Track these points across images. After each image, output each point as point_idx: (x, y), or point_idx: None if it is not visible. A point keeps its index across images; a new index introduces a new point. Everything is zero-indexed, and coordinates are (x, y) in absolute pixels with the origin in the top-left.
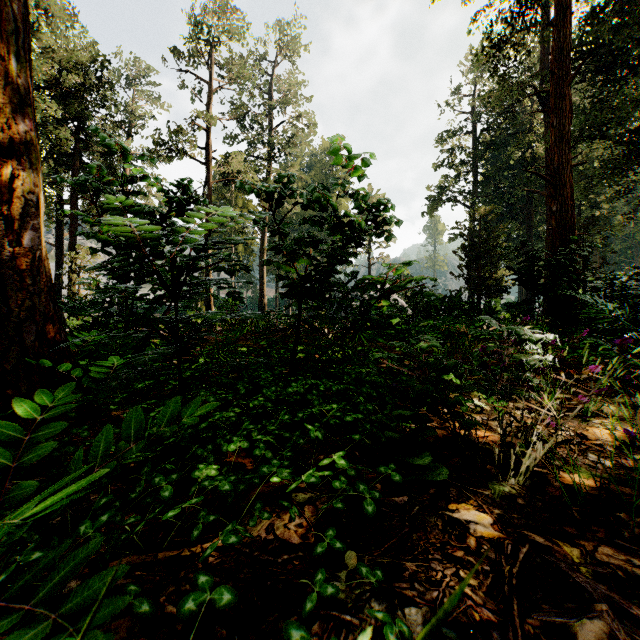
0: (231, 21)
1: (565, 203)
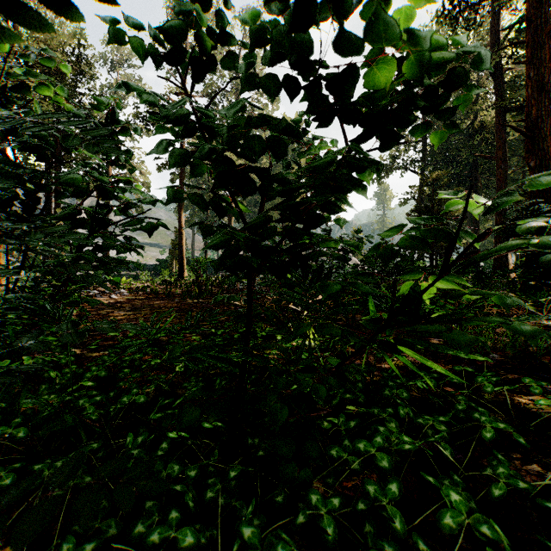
0: None
1: (544, 158)
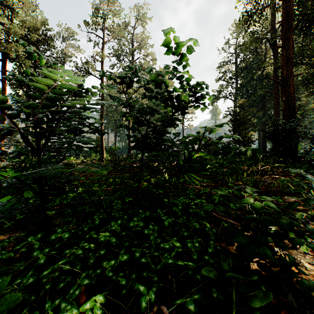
0: (113, 7)
1: (290, 96)
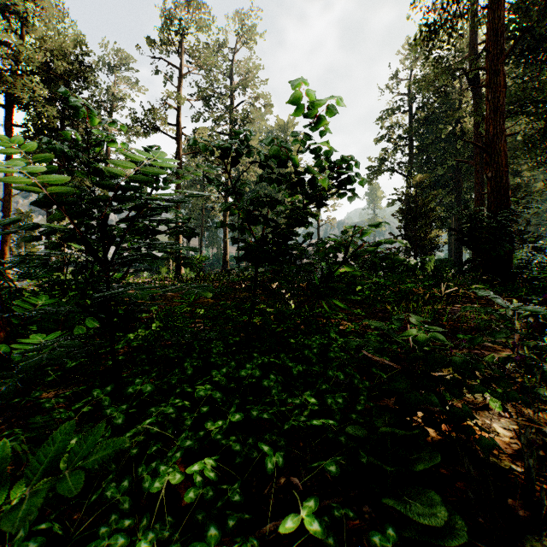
0: (198, 14)
1: (500, 170)
